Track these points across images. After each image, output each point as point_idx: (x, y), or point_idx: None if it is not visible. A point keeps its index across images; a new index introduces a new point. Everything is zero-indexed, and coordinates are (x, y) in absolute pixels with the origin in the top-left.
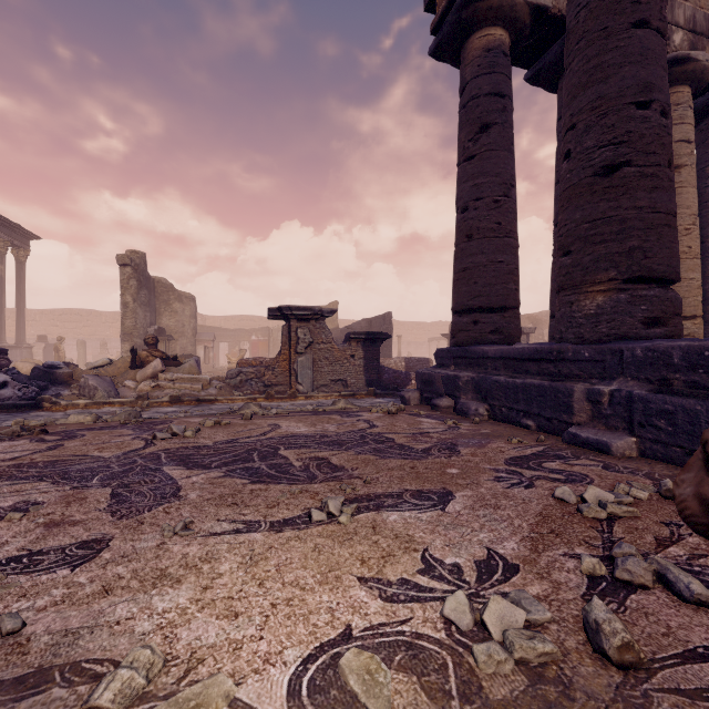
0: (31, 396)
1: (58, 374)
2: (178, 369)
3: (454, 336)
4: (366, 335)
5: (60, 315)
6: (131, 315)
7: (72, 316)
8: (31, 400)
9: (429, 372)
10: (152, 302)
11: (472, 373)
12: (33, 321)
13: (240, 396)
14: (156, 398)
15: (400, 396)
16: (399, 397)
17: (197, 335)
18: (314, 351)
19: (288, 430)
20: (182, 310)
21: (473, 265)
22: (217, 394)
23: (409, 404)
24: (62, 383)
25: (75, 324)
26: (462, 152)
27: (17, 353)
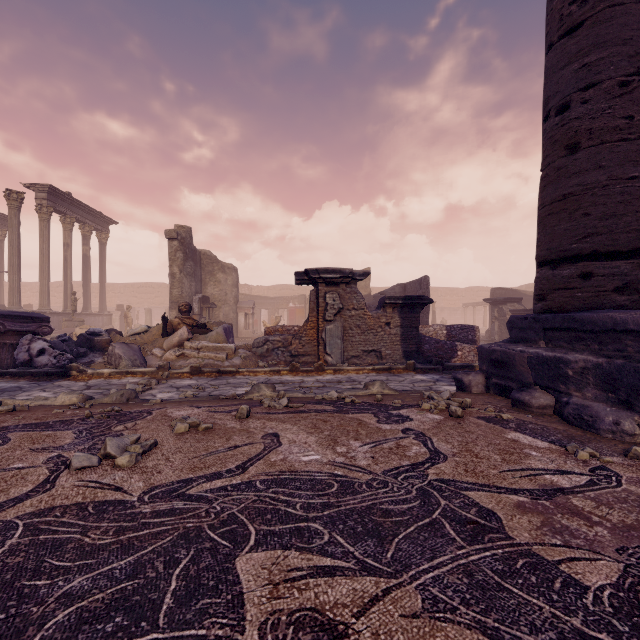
0: (64, 363)
1: (96, 341)
2: (205, 337)
3: (543, 297)
4: (403, 299)
5: (138, 287)
6: (177, 284)
7: (147, 288)
8: (64, 367)
9: (502, 350)
10: (198, 273)
11: (594, 357)
12: (119, 293)
13: (265, 366)
14: (179, 368)
15: (455, 378)
16: (444, 373)
17: (239, 302)
18: (344, 318)
19: (287, 456)
20: (224, 280)
21: (581, 188)
22: (241, 365)
23: (469, 392)
24: (100, 350)
25: (149, 295)
26: (557, 25)
27: (99, 320)
